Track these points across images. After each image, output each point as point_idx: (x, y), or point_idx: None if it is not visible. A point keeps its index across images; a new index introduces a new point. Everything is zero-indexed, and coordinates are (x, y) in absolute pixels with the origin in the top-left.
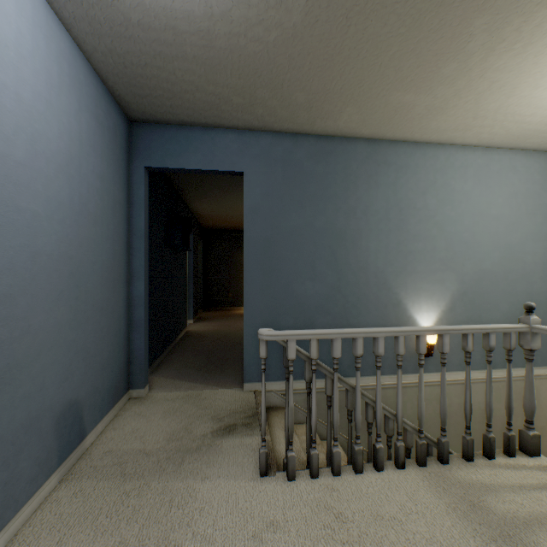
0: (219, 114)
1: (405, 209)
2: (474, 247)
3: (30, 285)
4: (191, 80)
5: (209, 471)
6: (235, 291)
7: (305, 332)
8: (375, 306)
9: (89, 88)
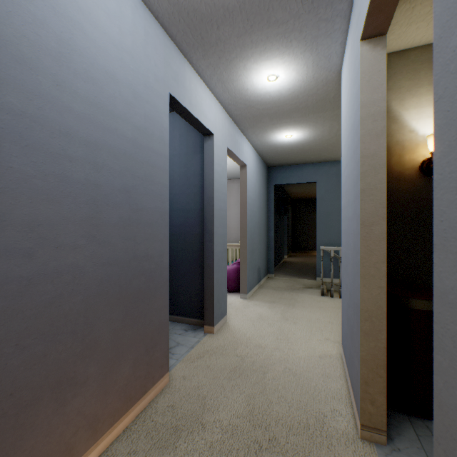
0: (305, 161)
1: None
2: None
3: (255, 231)
4: (294, 156)
5: (302, 293)
6: (313, 240)
7: (337, 248)
8: None
9: (261, 167)
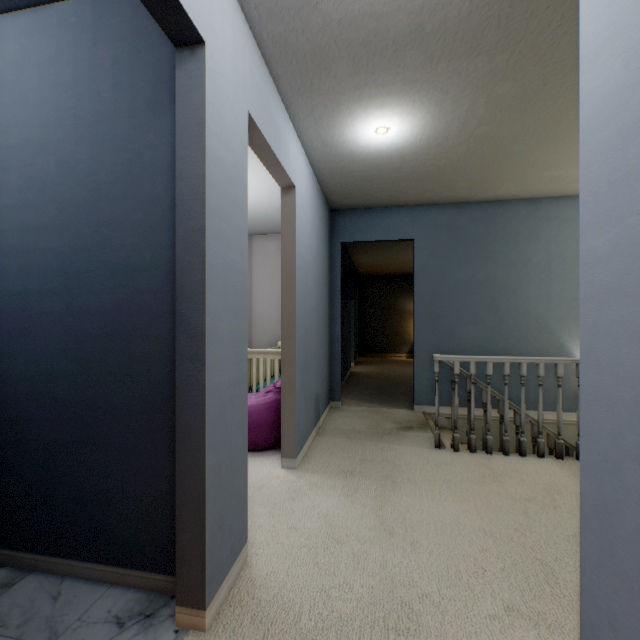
0: (396, 200)
1: (568, 259)
2: None
3: (310, 325)
4: (381, 187)
5: (400, 442)
6: (390, 337)
7: (466, 357)
8: (536, 348)
9: (320, 204)
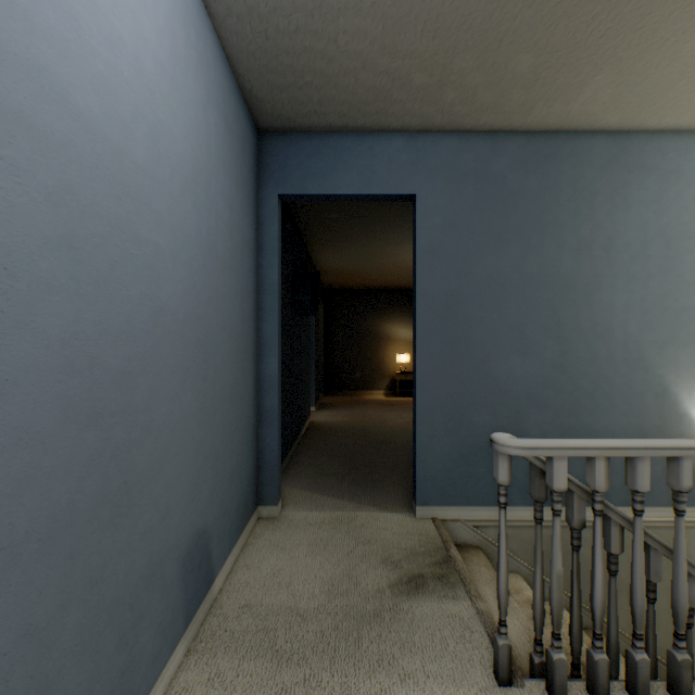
0: (385, 109)
1: (675, 241)
2: None
3: (151, 359)
4: (357, 51)
5: (408, 662)
6: (364, 369)
7: (585, 445)
8: (623, 396)
9: (217, 74)
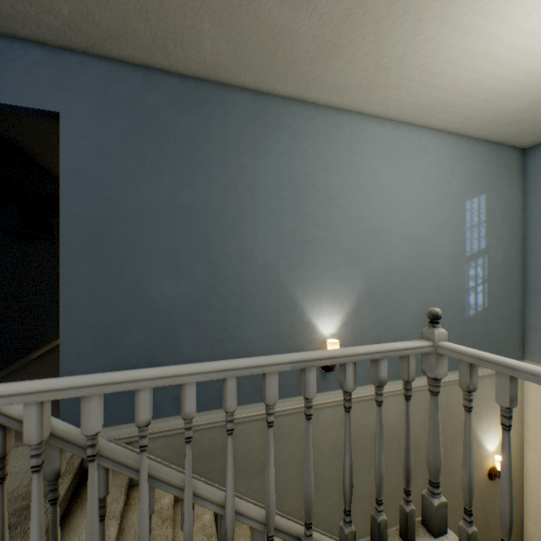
0: None
1: (303, 187)
2: (383, 237)
3: None
4: None
5: None
6: None
7: (5, 391)
8: (264, 310)
9: None
